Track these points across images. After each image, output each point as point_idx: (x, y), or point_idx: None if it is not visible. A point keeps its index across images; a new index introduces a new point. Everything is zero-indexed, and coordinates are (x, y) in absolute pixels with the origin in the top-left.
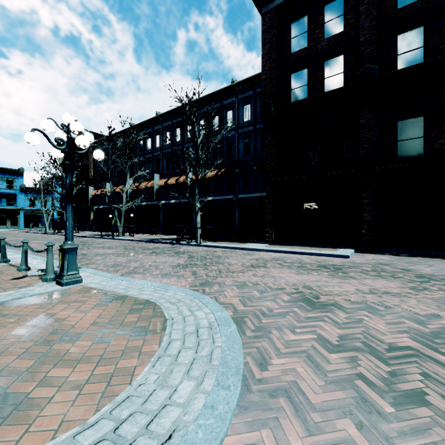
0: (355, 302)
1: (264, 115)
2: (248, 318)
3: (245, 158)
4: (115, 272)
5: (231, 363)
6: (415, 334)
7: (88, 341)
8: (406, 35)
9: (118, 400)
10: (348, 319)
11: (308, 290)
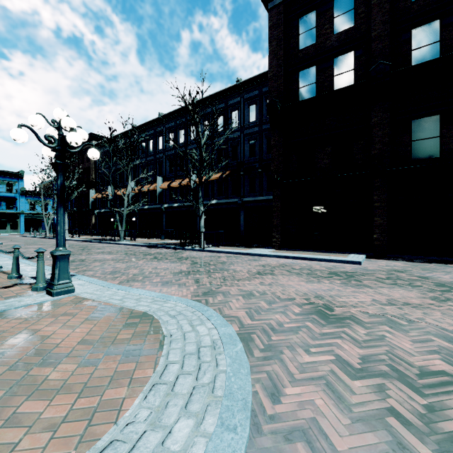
0: (374, 315)
1: (271, 115)
2: (256, 334)
3: (251, 160)
4: (112, 279)
5: (237, 395)
6: (447, 354)
7: (73, 363)
8: (420, 30)
9: (99, 446)
10: (368, 336)
11: (320, 301)
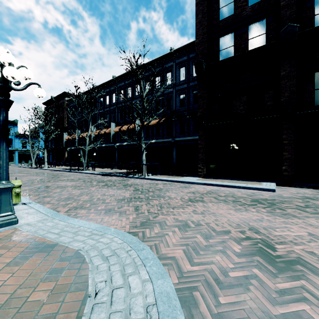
0: None
1: (197, 72)
2: (199, 290)
3: (181, 109)
4: (63, 206)
5: None
6: None
7: None
8: None
9: None
10: None
11: (257, 235)
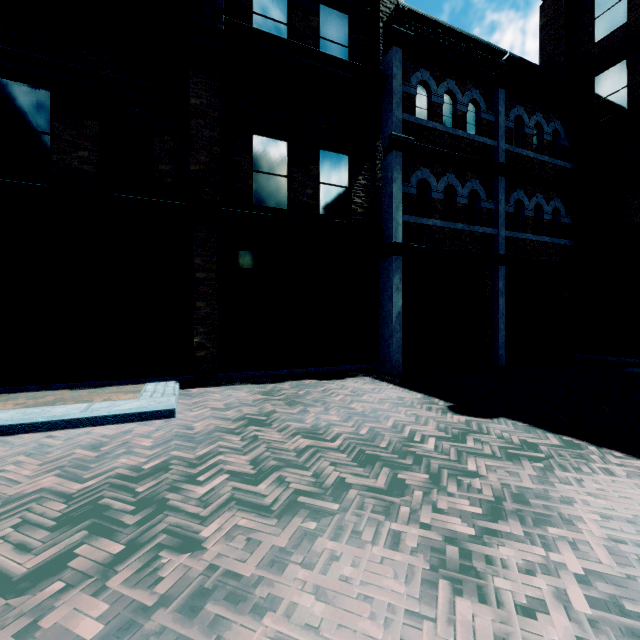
0: None
1: None
2: None
3: None
4: None
5: None
6: None
7: None
8: None
9: None
10: None
11: None
